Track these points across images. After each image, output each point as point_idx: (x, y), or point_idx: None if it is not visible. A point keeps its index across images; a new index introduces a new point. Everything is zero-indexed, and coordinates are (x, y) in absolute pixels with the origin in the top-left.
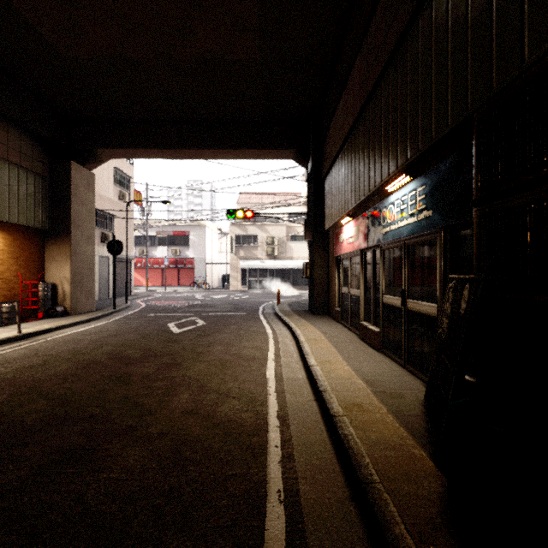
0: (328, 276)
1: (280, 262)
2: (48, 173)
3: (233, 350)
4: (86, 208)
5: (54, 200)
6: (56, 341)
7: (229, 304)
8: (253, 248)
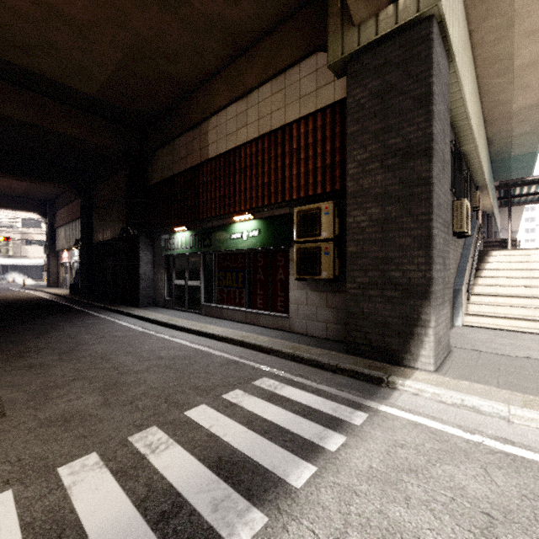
0: (58, 270)
1: (15, 260)
2: None
3: (17, 294)
4: None
5: None
6: None
7: None
8: None
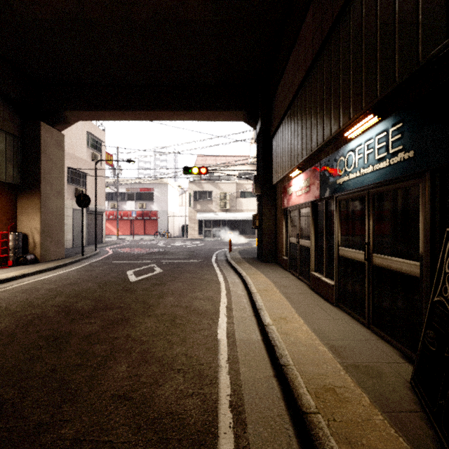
0: (275, 226)
1: (231, 214)
2: (19, 132)
3: (185, 302)
4: (56, 165)
5: (25, 158)
6: (13, 290)
7: (187, 251)
8: (208, 203)
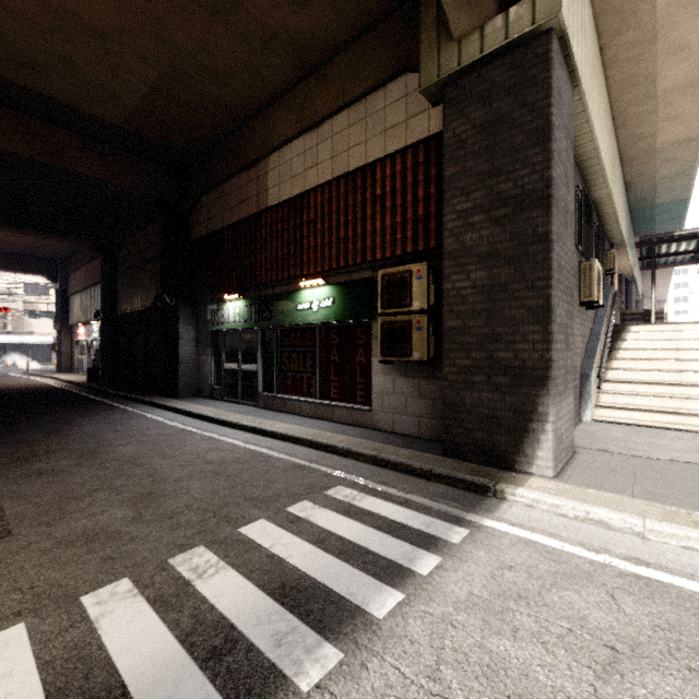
0: (72, 351)
1: (16, 338)
2: None
3: (19, 382)
4: None
5: None
6: None
7: None
8: None
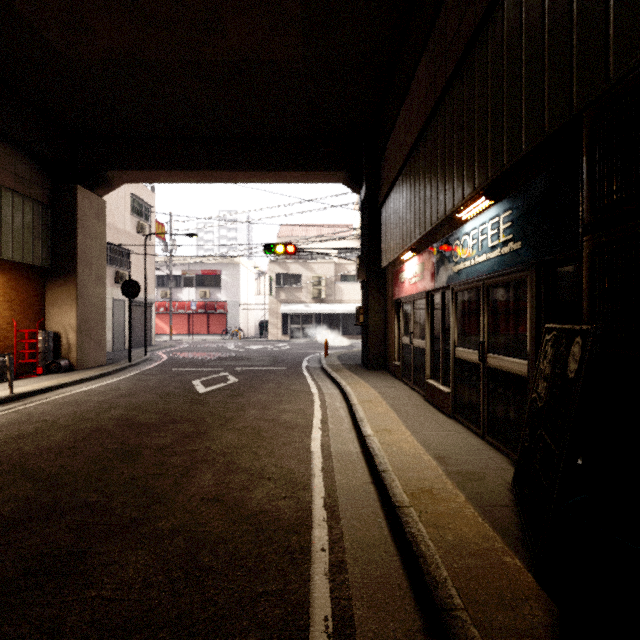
0: (385, 323)
1: (328, 306)
2: (49, 200)
3: (270, 415)
4: (96, 242)
5: (57, 232)
6: (55, 402)
7: (268, 356)
8: (296, 290)
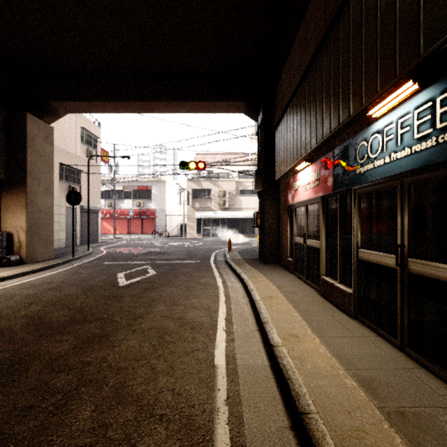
0: (278, 225)
1: (231, 213)
2: (3, 124)
3: (177, 312)
4: (45, 160)
5: (10, 151)
6: None
7: (184, 251)
8: (207, 201)
